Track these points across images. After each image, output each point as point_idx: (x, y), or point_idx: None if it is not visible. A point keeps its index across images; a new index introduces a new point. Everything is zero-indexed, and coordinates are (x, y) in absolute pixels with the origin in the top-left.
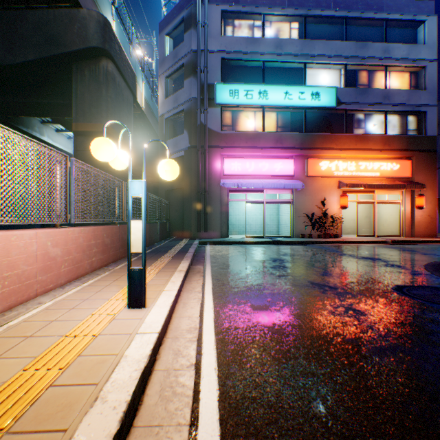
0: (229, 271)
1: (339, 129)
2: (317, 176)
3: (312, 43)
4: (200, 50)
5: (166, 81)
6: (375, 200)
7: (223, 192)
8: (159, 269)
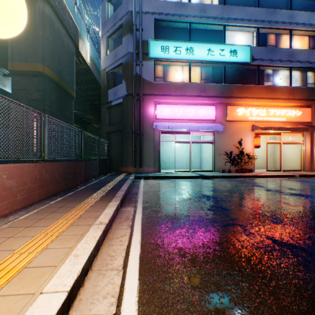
0: (163, 216)
1: (252, 82)
2: (235, 120)
3: (230, 9)
4: (136, 11)
5: (108, 40)
6: (281, 141)
7: (156, 133)
8: (72, 220)
